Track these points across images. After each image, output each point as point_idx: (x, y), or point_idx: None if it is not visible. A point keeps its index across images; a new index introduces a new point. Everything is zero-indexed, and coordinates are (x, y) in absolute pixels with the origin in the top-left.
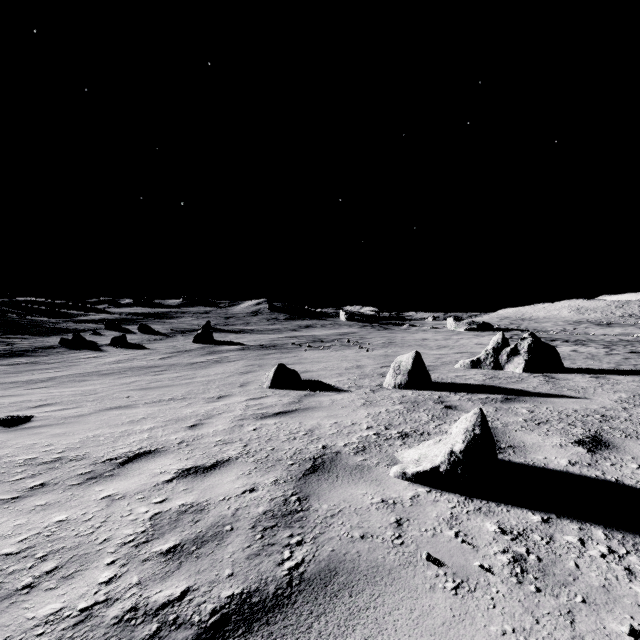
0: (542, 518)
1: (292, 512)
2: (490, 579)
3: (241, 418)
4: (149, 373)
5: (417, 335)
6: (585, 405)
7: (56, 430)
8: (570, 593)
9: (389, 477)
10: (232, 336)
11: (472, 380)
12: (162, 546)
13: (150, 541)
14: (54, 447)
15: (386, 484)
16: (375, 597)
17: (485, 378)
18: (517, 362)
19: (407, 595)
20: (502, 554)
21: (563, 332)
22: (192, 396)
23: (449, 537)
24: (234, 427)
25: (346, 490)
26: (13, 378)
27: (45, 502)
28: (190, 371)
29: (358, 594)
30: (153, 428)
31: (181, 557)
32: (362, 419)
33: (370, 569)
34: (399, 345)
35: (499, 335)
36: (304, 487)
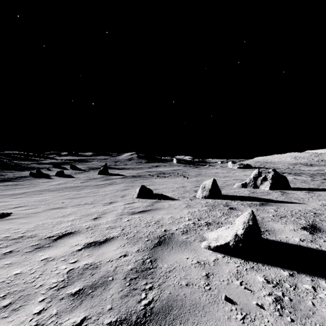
0: (289, 273)
1: (147, 269)
2: (263, 313)
3: (121, 214)
4: (74, 190)
5: (213, 170)
6: (304, 207)
7: (22, 220)
8: (312, 323)
9: (201, 248)
10: (118, 171)
11: (243, 194)
12: (72, 290)
13: (65, 286)
14: (20, 230)
15: (199, 252)
16: (195, 324)
17: (249, 193)
18: (266, 184)
19: (214, 323)
20: (268, 296)
21: (288, 169)
22: (96, 202)
23: (237, 285)
24: (117, 219)
25: (177, 256)
26: (4, 192)
27: (10, 262)
28: (96, 189)
29: (185, 322)
30: (74, 219)
31: (82, 297)
32: (185, 215)
33: (192, 305)
34: (204, 175)
35: (256, 170)
36: (154, 254)
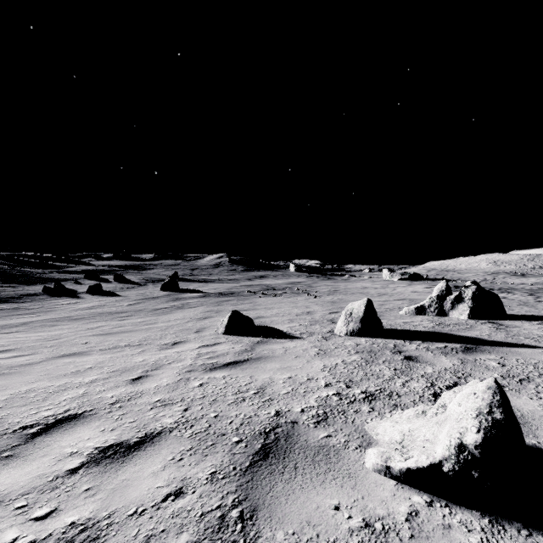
0: None
1: None
2: None
3: (189, 369)
4: (115, 318)
5: (358, 284)
6: None
7: None
8: None
9: (366, 470)
10: (195, 285)
11: (421, 327)
12: None
13: None
14: None
15: (364, 485)
16: None
17: (433, 325)
18: (462, 309)
19: None
20: None
21: (484, 281)
22: (148, 342)
23: None
24: (179, 381)
25: (309, 497)
26: None
27: None
28: (153, 316)
29: None
30: (94, 381)
31: None
32: (318, 373)
33: None
34: (343, 293)
35: (443, 283)
36: (250, 489)
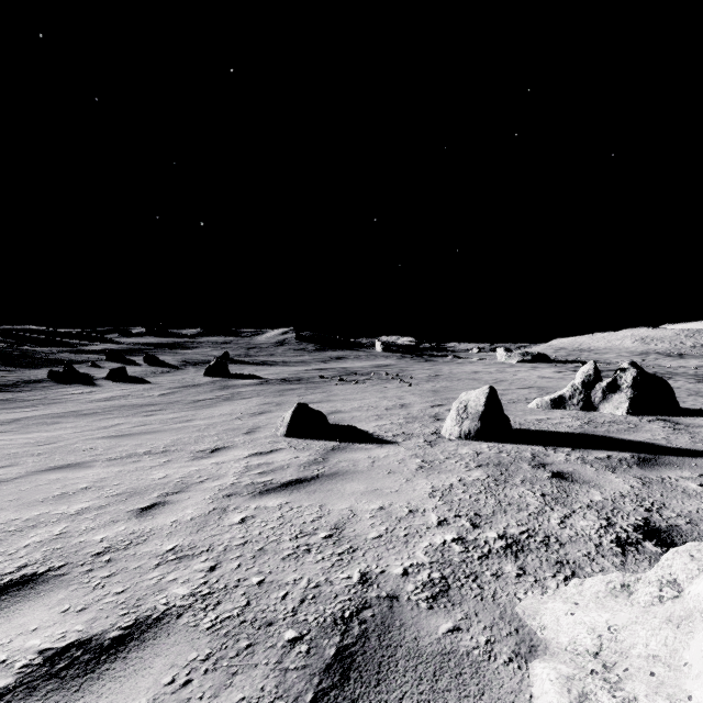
0: None
1: None
2: None
3: (229, 492)
4: (140, 413)
5: (465, 367)
6: None
7: None
8: None
9: None
10: (251, 368)
11: (564, 426)
12: None
13: None
14: None
15: None
16: None
17: (581, 423)
18: (618, 401)
19: None
20: None
21: None
22: (177, 448)
23: None
24: (211, 514)
25: None
26: None
27: None
28: (191, 411)
29: None
30: (83, 511)
31: None
32: (425, 500)
33: None
34: (447, 379)
35: (590, 365)
36: None
